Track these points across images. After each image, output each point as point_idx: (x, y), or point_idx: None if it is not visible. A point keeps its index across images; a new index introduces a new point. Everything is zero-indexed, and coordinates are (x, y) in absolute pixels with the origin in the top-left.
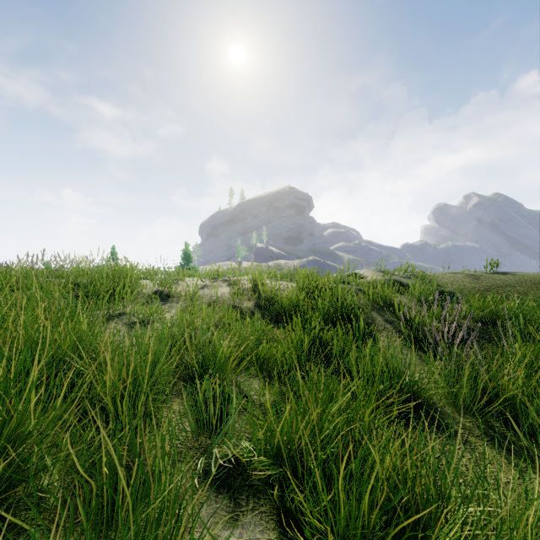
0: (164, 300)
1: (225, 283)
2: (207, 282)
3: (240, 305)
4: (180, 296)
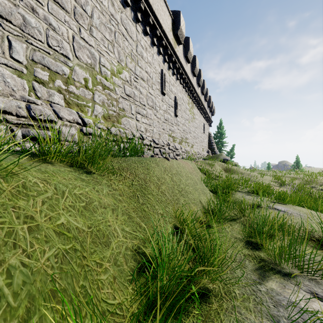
0: None
1: None
2: None
3: None
4: None
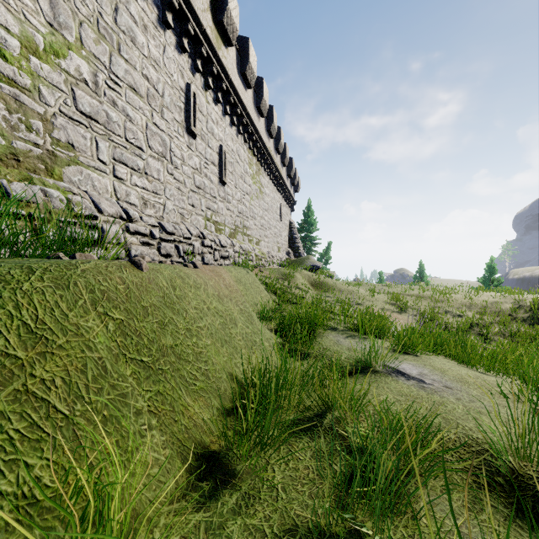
0: (467, 307)
1: (511, 301)
2: (498, 298)
3: (516, 314)
4: (477, 306)
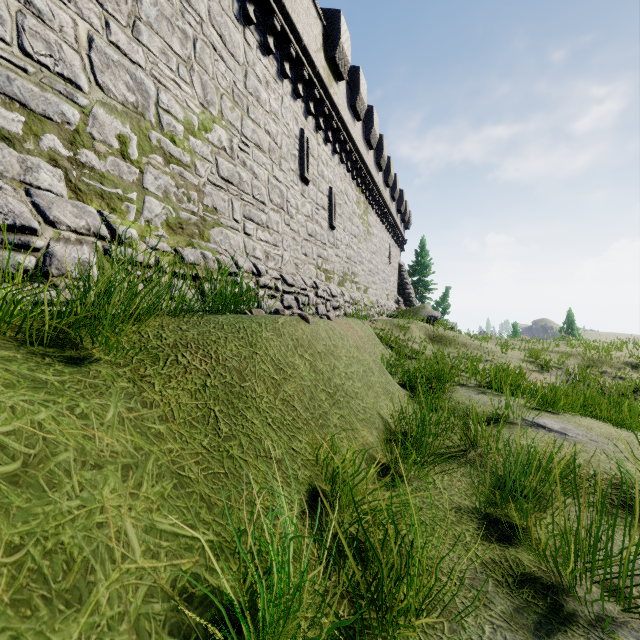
0: (633, 368)
1: None
2: None
3: None
4: None
